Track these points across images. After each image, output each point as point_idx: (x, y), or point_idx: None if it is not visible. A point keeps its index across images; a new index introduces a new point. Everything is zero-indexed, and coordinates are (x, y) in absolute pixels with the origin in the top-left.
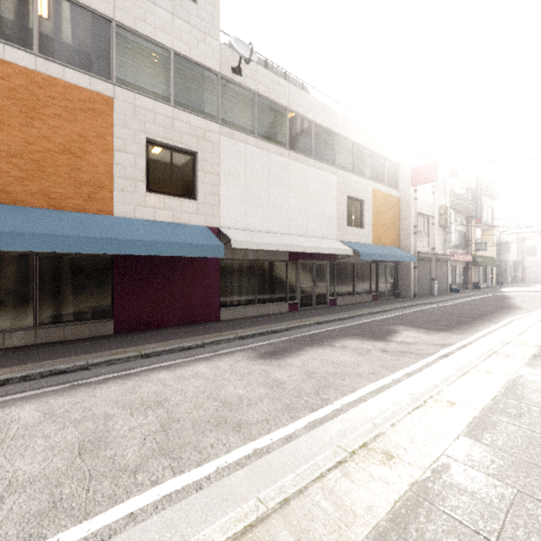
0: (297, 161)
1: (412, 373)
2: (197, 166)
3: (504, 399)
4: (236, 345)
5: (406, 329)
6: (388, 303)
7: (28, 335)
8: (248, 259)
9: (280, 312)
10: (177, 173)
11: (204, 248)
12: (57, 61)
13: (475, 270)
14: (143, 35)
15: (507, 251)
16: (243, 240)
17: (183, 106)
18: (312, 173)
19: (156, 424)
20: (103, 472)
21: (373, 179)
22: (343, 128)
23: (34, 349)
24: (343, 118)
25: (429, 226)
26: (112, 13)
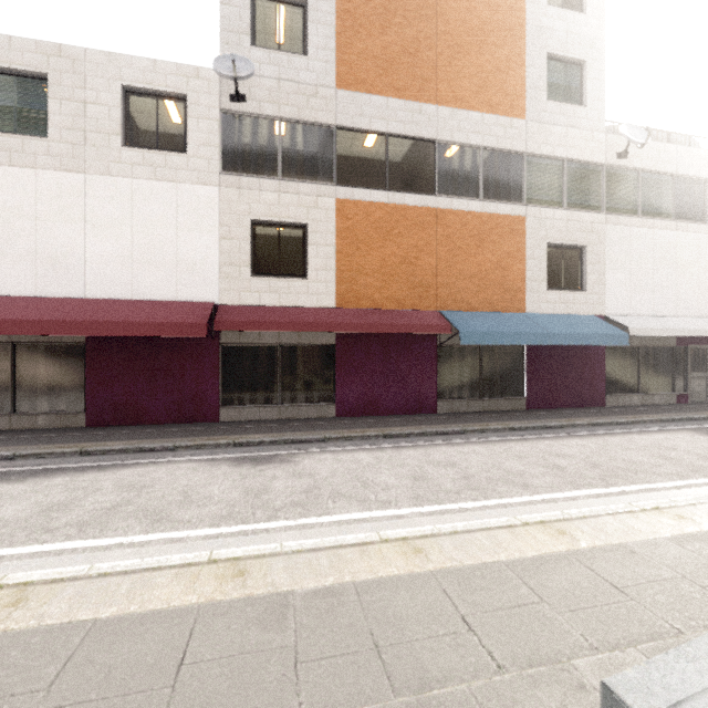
0: (687, 232)
1: None
2: (585, 259)
3: None
4: (665, 426)
5: None
6: None
7: (479, 404)
8: (632, 346)
9: (666, 403)
10: (567, 269)
11: (611, 337)
12: (494, 201)
13: None
14: (544, 156)
15: None
16: (639, 327)
17: (572, 206)
18: (705, 241)
19: (692, 456)
20: (698, 466)
21: None
22: None
23: (491, 414)
24: None
25: None
26: (525, 147)
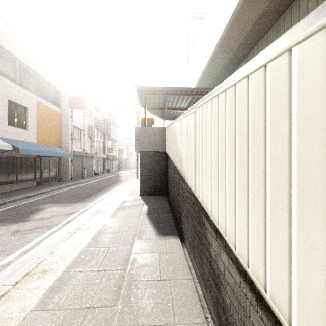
0: None
1: (30, 248)
2: None
3: (87, 249)
4: None
5: (51, 205)
6: (49, 186)
7: None
8: None
9: None
10: None
11: None
12: None
13: (108, 163)
14: None
15: (122, 153)
16: None
17: None
18: None
19: None
20: None
21: (38, 94)
22: (4, 40)
23: None
24: (4, 32)
25: (82, 135)
26: None
